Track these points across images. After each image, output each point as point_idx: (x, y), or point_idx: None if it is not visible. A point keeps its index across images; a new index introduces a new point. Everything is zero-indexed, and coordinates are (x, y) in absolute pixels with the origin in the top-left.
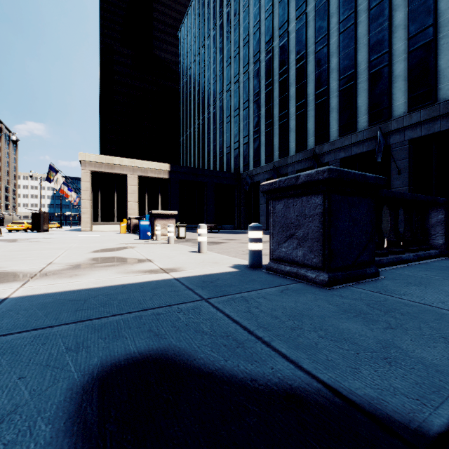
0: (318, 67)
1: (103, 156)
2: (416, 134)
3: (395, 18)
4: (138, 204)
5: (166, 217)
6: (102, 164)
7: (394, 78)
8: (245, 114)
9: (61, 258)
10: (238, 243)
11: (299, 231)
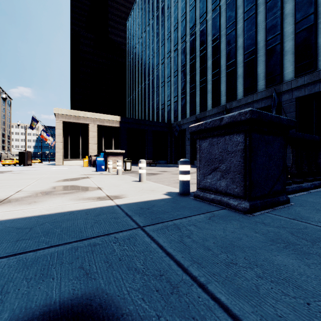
0: (228, 45)
1: (71, 111)
2: (301, 93)
3: (285, 8)
4: (97, 145)
5: (116, 155)
6: (70, 116)
7: (285, 53)
8: (175, 80)
9: (30, 186)
10: (170, 174)
11: (222, 165)
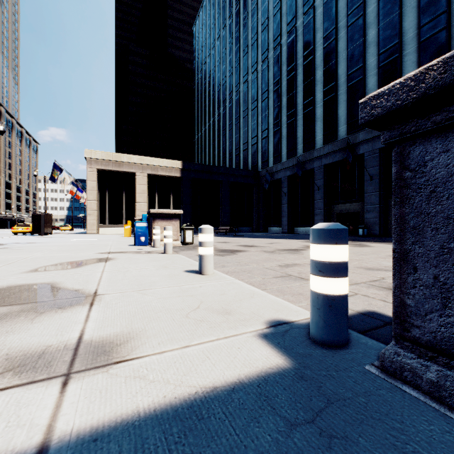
0: (351, 43)
1: (110, 153)
2: None
3: None
4: (148, 205)
5: (168, 218)
6: (109, 162)
7: None
8: (264, 105)
9: None
10: (261, 251)
11: None
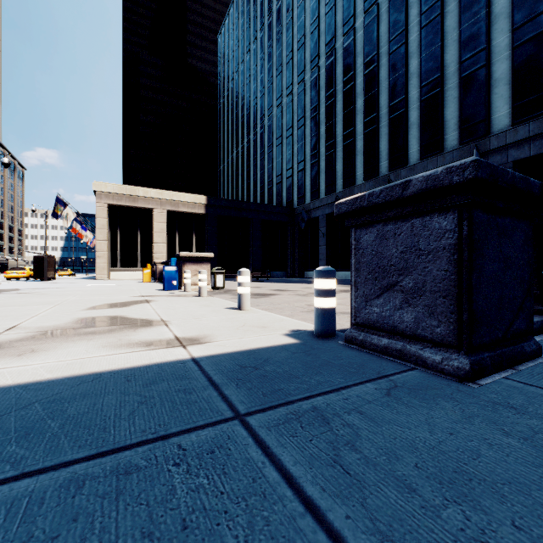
0: (393, 72)
1: (123, 186)
2: (523, 153)
3: (495, 5)
4: (167, 246)
5: (199, 261)
6: (121, 196)
7: (494, 83)
8: (301, 133)
9: (36, 318)
10: (294, 295)
11: (406, 278)
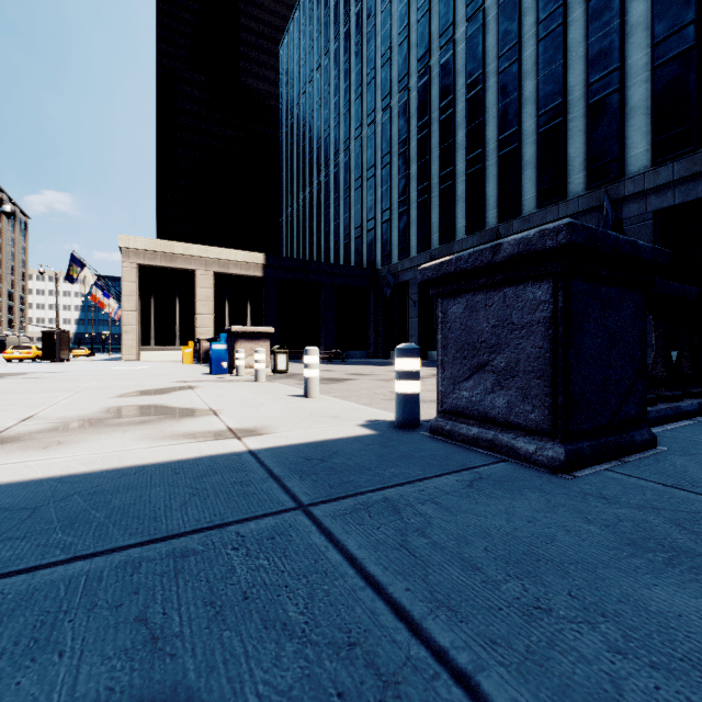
0: (503, 97)
1: (158, 241)
2: (666, 201)
3: (630, 13)
4: (214, 318)
5: (255, 338)
6: (155, 254)
7: (629, 112)
8: (386, 174)
9: (56, 408)
10: (375, 380)
11: (498, 356)
